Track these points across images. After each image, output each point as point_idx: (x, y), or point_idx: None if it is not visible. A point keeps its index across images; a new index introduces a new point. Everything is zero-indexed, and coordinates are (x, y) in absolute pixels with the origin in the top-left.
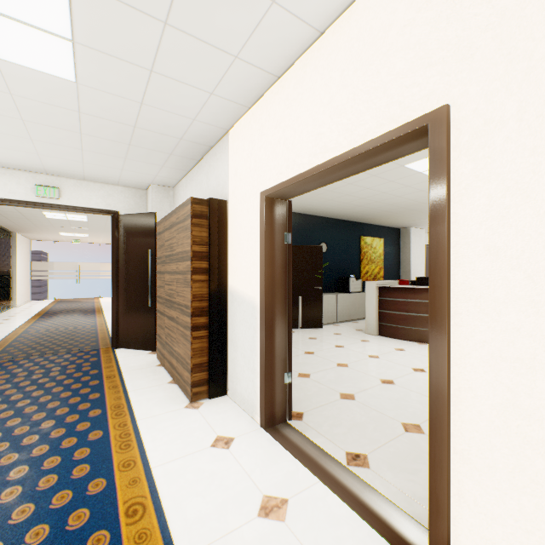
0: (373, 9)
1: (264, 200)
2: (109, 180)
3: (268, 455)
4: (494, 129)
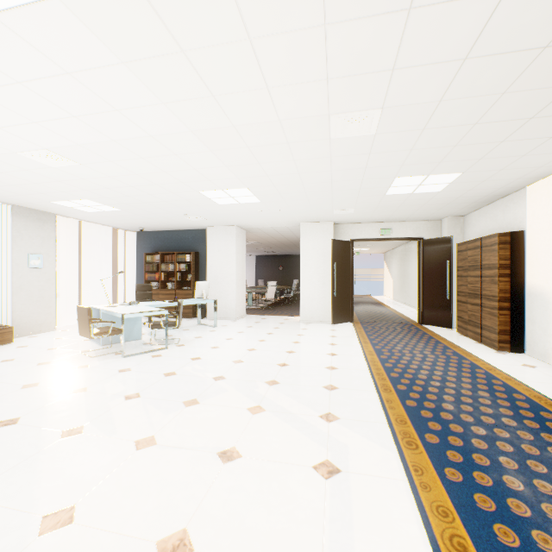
0: None
1: None
2: (418, 219)
3: None
4: None
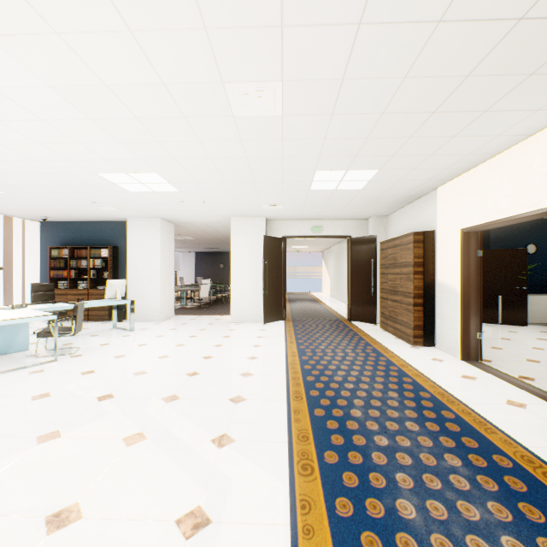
0: (525, 152)
1: (462, 234)
2: (347, 218)
3: (465, 367)
4: None
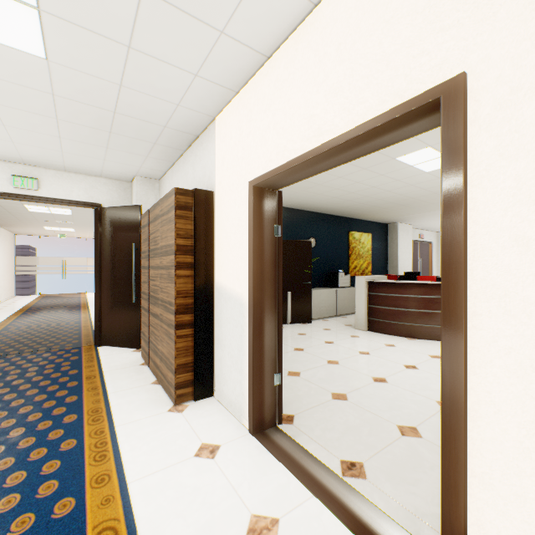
0: None
1: (252, 190)
2: (91, 172)
3: (257, 465)
4: (523, 98)
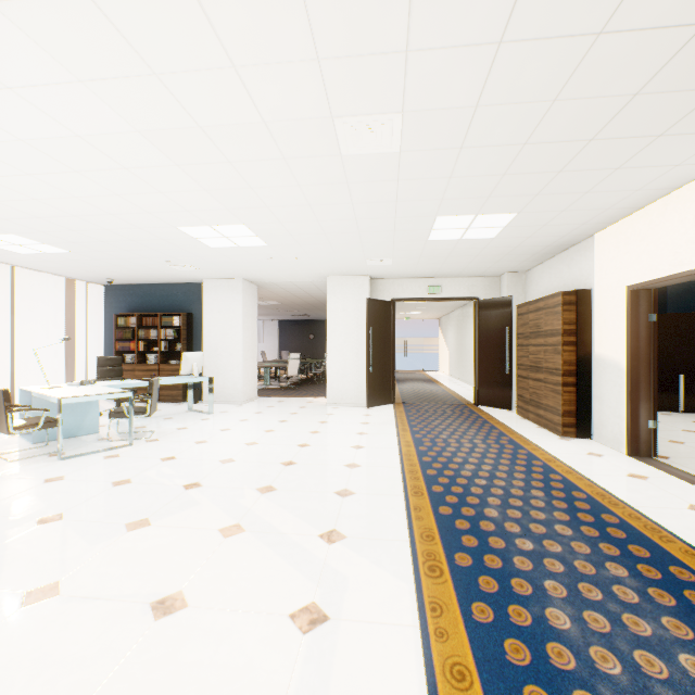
0: None
1: (629, 292)
2: (473, 275)
3: (633, 464)
4: None
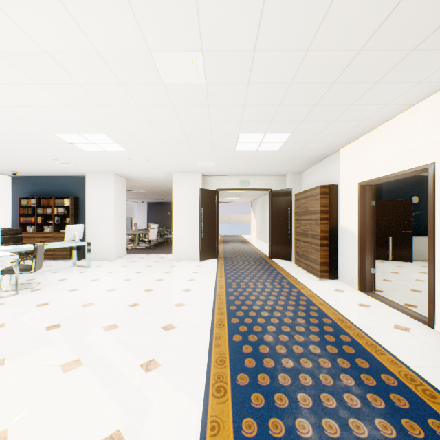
0: (409, 119)
1: (359, 187)
2: (268, 174)
3: (361, 296)
4: None
